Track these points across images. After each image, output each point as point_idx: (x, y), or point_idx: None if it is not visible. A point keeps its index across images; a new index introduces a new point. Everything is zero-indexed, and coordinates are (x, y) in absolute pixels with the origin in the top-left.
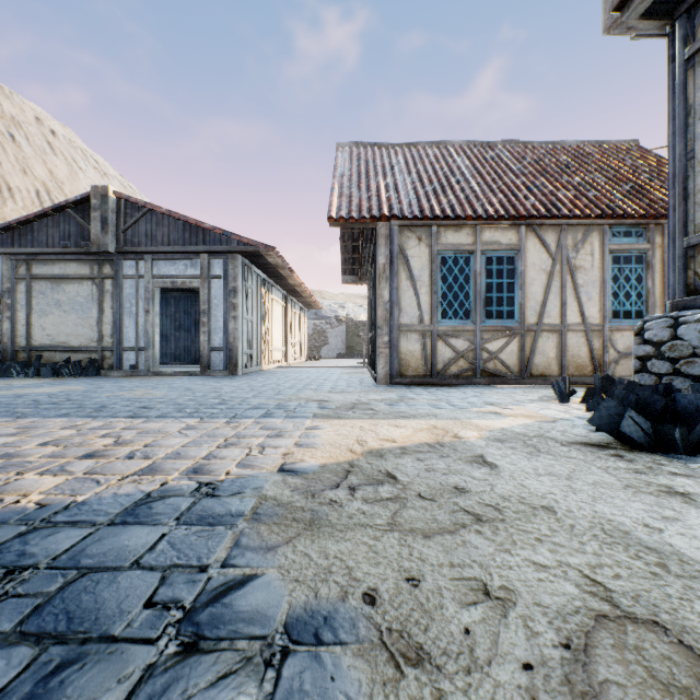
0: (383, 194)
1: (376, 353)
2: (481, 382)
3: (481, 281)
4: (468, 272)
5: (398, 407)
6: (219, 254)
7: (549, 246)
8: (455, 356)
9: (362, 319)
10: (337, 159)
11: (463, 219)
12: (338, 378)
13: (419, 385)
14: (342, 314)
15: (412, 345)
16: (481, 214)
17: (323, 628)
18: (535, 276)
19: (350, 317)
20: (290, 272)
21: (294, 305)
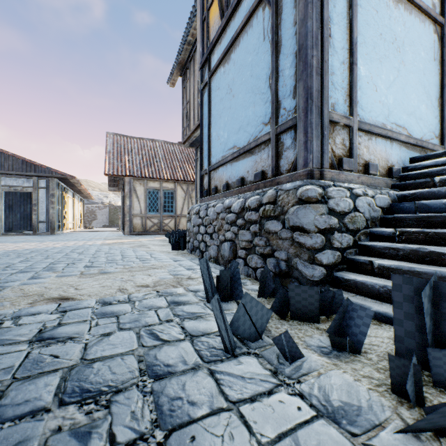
0: (127, 164)
1: (124, 224)
2: (162, 233)
3: (162, 200)
4: (158, 196)
5: (129, 238)
6: (44, 177)
7: (184, 190)
8: (153, 225)
9: (120, 205)
10: (107, 142)
11: (156, 178)
12: (108, 234)
13: (140, 235)
14: (107, 201)
15: (138, 221)
16: (162, 178)
17: (113, 246)
18: (180, 199)
19: (112, 203)
20: (80, 185)
21: (78, 198)
